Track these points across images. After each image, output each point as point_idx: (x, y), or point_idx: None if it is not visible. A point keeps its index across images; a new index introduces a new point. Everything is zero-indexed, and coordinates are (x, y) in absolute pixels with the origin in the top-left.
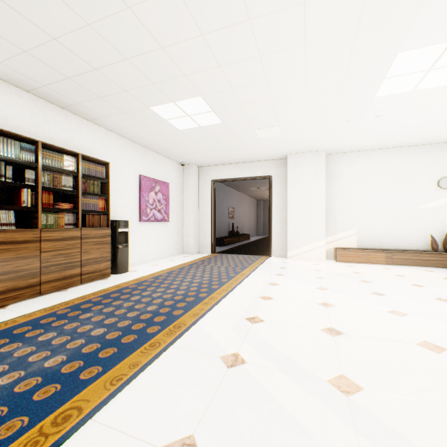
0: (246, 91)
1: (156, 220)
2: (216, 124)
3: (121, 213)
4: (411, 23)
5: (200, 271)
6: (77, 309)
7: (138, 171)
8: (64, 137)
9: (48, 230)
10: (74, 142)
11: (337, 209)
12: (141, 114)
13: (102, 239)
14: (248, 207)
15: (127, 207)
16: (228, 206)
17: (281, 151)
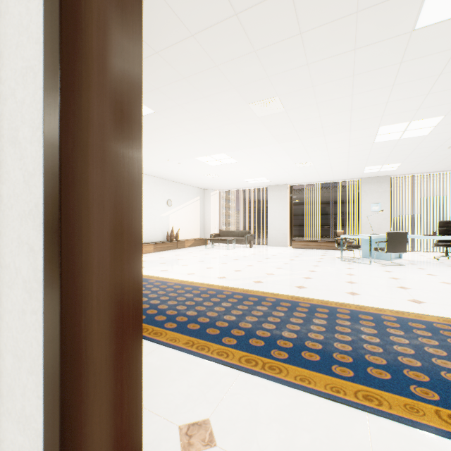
0: (177, 128)
1: None
2: None
3: None
4: (237, 150)
5: None
6: (171, 319)
7: None
8: None
9: None
10: None
11: None
12: None
13: None
14: None
15: None
16: None
17: None
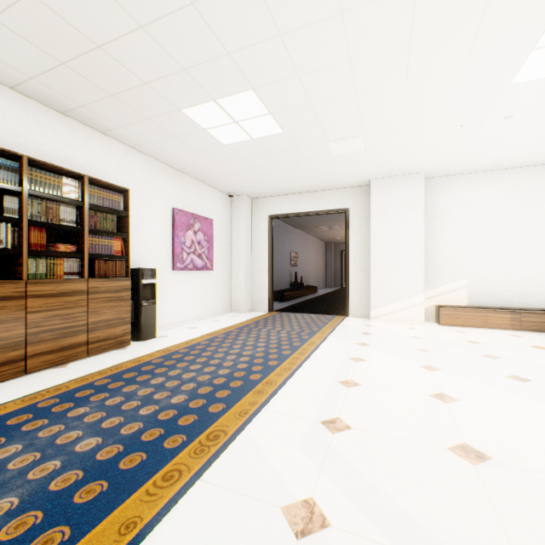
0: (319, 78)
1: (195, 268)
2: (275, 135)
3: (148, 258)
4: None
5: (253, 337)
6: (69, 400)
7: (171, 203)
8: (66, 154)
9: (38, 282)
10: (80, 161)
11: (440, 252)
12: (171, 120)
13: (118, 293)
14: (315, 252)
15: (156, 251)
16: (289, 250)
17: (362, 174)
